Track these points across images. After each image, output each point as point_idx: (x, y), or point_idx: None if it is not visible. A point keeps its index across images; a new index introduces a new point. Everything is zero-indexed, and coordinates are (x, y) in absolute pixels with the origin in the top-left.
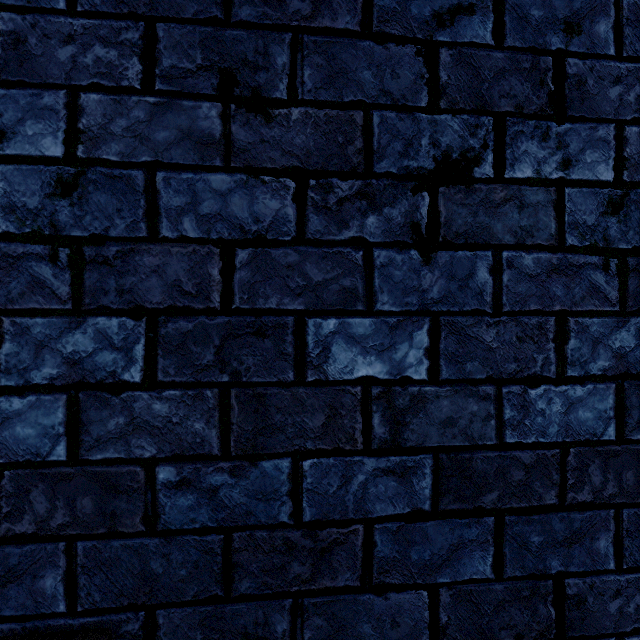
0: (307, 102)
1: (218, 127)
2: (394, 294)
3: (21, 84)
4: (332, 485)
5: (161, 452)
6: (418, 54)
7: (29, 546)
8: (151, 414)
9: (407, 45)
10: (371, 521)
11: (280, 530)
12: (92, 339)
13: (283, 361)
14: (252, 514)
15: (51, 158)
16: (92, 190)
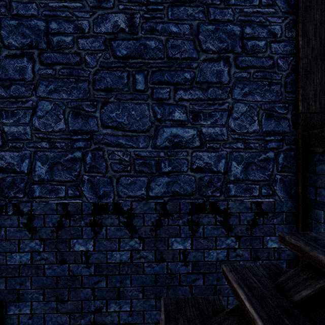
0: None
1: (154, 303)
2: None
3: (123, 299)
4: None
5: None
6: (189, 288)
7: None
8: None
9: (187, 286)
10: None
11: None
12: None
13: None
14: None
15: (128, 310)
16: (134, 315)
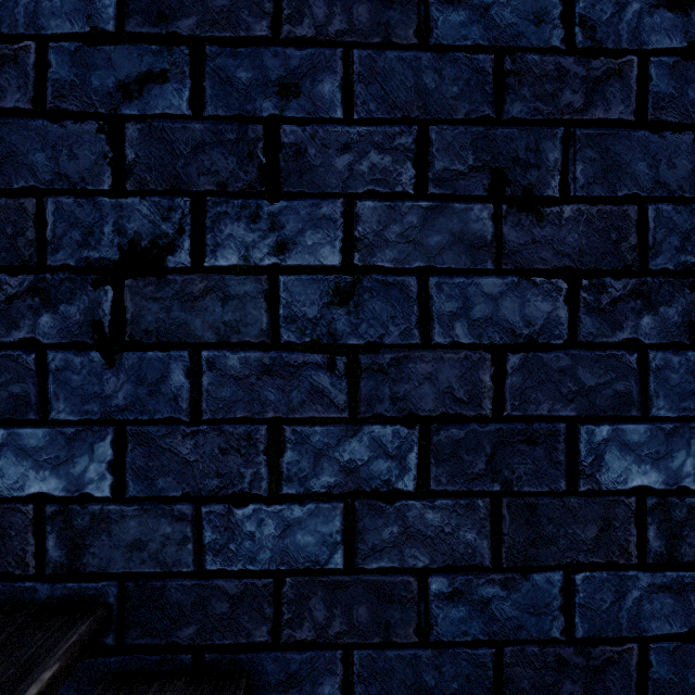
0: (579, 198)
1: (489, 229)
2: (670, 398)
3: (301, 195)
4: (605, 600)
5: (433, 562)
6: None
7: (308, 653)
8: (424, 523)
9: (684, 132)
10: (646, 640)
11: (551, 646)
12: (367, 447)
13: (554, 470)
14: (523, 628)
15: (329, 267)
16: (367, 298)
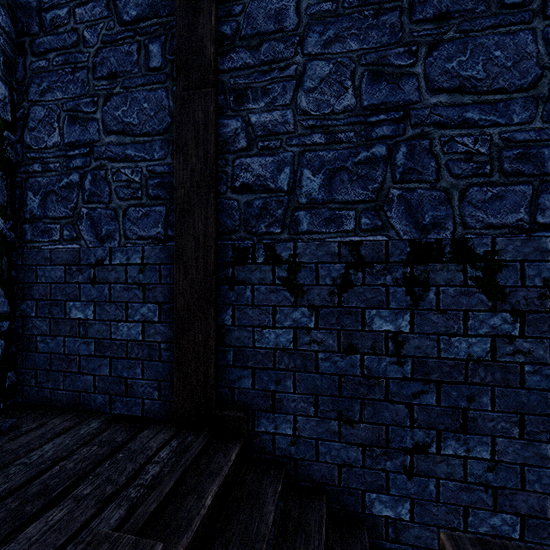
0: None
1: (549, 453)
2: None
3: (475, 434)
4: None
5: None
6: None
7: None
8: None
9: None
10: None
11: None
12: (500, 520)
13: None
14: None
15: (485, 458)
16: (500, 470)
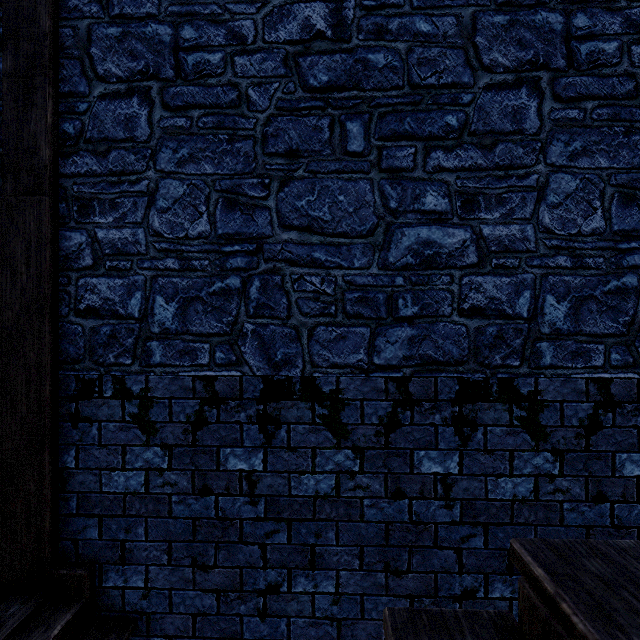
0: (414, 571)
1: (384, 581)
2: None
3: (322, 569)
4: None
5: None
6: (454, 553)
7: None
8: None
9: (450, 549)
10: None
11: None
12: None
13: None
14: None
15: (331, 592)
16: (343, 602)
